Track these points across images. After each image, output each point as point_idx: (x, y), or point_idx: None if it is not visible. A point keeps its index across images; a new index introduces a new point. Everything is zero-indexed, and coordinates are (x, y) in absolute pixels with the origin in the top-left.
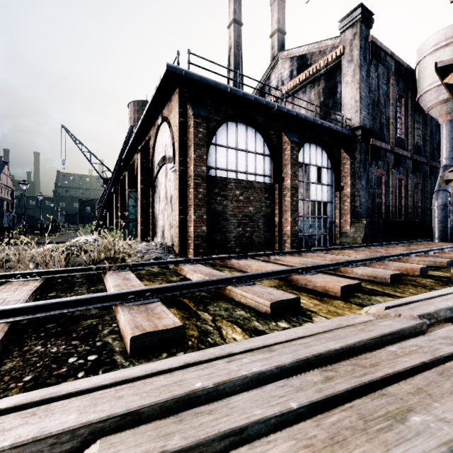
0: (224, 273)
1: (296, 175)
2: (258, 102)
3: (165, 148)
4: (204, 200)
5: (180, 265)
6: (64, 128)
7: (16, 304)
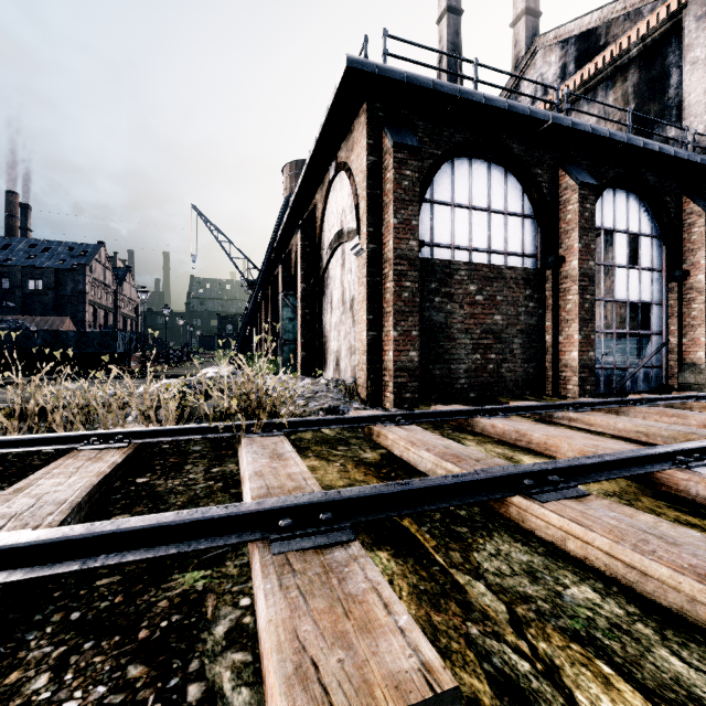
0: (479, 452)
1: (591, 251)
2: (515, 112)
3: (341, 218)
4: (414, 303)
5: (378, 425)
6: (194, 209)
7: (51, 514)
